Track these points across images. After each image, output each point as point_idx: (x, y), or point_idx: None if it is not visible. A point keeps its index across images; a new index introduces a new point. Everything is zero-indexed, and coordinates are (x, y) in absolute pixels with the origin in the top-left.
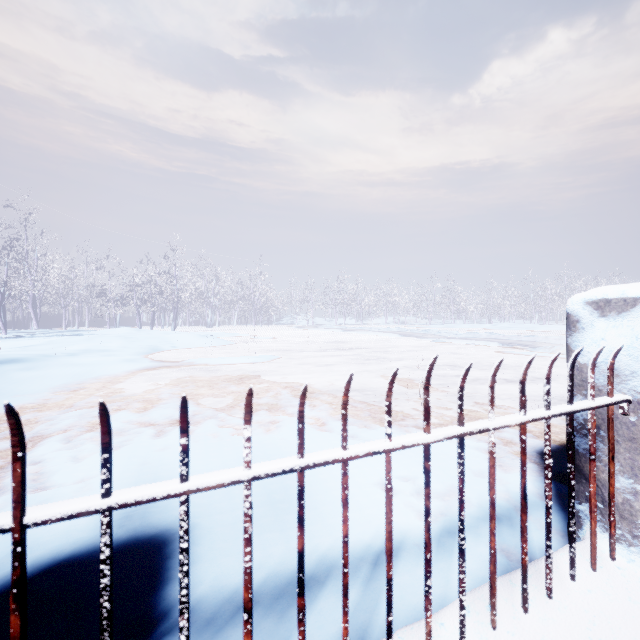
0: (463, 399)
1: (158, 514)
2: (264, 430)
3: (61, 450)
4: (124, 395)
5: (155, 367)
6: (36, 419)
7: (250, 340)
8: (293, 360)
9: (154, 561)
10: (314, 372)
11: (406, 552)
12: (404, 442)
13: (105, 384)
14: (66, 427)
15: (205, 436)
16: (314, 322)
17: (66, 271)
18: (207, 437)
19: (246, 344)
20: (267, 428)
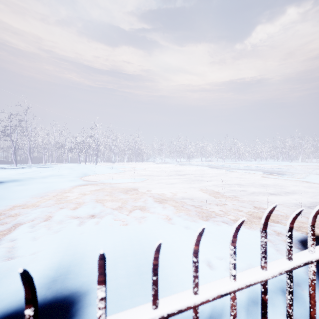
0: (292, 237)
1: (72, 280)
2: (137, 222)
3: (27, 233)
4: (66, 200)
5: (84, 184)
6: (19, 213)
7: (133, 170)
8: (154, 181)
9: (64, 318)
10: (165, 187)
11: (226, 318)
12: (247, 282)
13: (58, 193)
14: (33, 218)
15: (105, 226)
16: (165, 160)
17: (45, 136)
18: (106, 226)
19: (131, 172)
20: (139, 221)
